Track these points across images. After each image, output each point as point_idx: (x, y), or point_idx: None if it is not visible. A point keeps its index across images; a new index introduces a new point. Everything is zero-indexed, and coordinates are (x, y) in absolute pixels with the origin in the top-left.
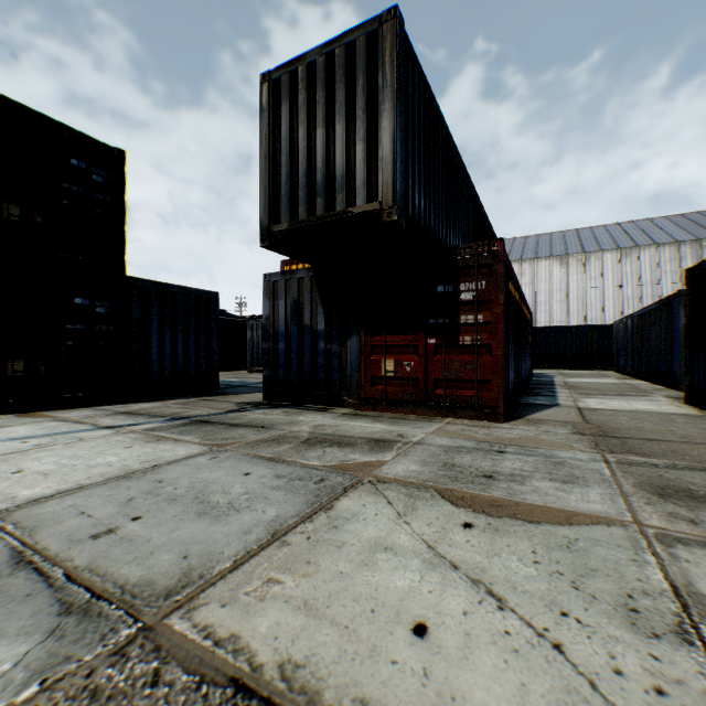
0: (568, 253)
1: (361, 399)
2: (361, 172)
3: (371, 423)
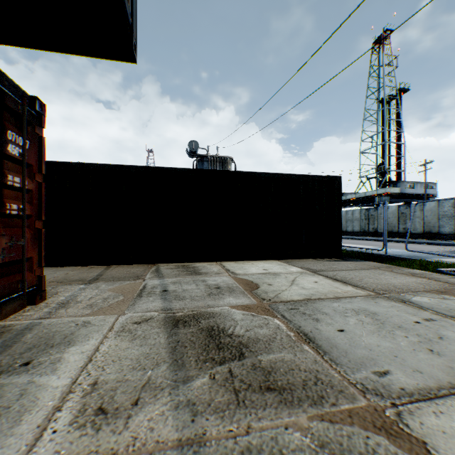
0: None
1: None
2: None
3: (50, 364)
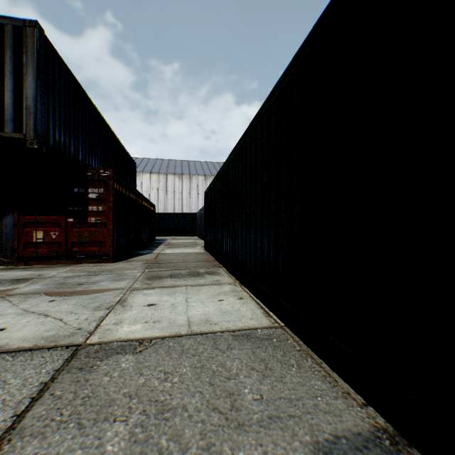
0: (183, 173)
1: (16, 258)
2: (10, 111)
3: (21, 271)
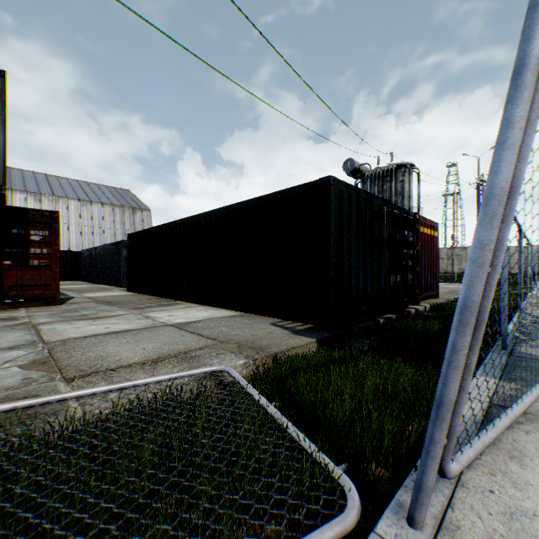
0: (43, 192)
1: None
2: None
3: None
